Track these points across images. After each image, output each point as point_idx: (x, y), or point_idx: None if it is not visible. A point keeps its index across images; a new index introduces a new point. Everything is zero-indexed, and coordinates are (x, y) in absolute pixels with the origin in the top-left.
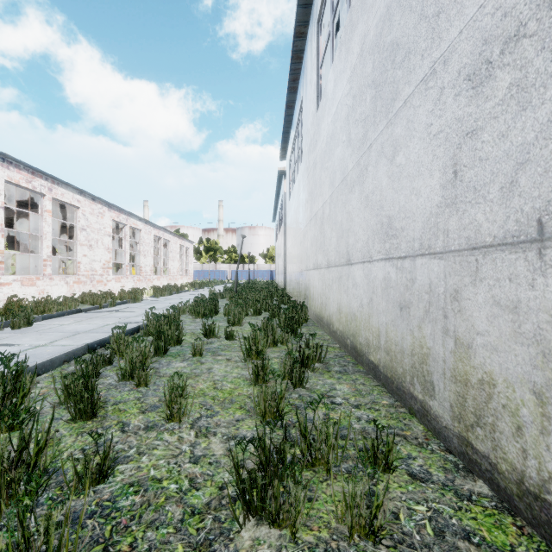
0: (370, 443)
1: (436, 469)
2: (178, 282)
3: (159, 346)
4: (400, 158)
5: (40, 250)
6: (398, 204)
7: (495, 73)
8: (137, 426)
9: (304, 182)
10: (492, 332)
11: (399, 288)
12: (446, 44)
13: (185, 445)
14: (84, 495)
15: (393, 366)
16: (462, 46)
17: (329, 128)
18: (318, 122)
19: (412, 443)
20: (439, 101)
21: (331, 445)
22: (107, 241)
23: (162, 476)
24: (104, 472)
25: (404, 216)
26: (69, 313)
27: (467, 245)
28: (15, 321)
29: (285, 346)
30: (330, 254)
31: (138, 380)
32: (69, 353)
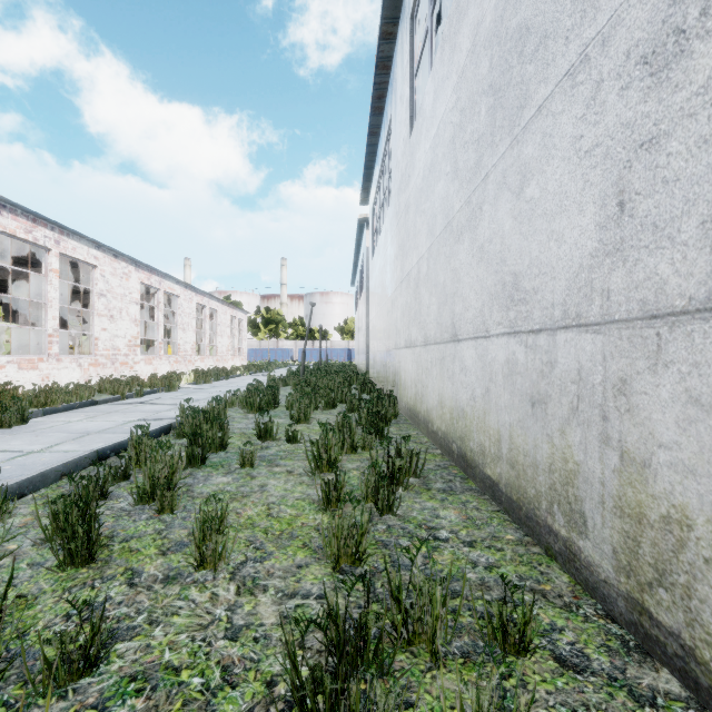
0: (496, 610)
1: (596, 650)
2: (228, 364)
3: (195, 453)
4: (532, 189)
5: (43, 322)
6: (529, 256)
7: (691, 47)
8: (153, 576)
9: (392, 232)
10: (685, 445)
11: (530, 375)
12: (606, 15)
13: (221, 608)
14: (58, 697)
15: (521, 486)
16: (633, 13)
17: (427, 156)
18: (412, 151)
19: (555, 605)
20: (594, 101)
21: (438, 617)
22: (134, 310)
23: (181, 662)
24: (92, 657)
25: (539, 271)
26: (80, 406)
27: (642, 312)
28: (4, 417)
29: (367, 452)
30: (429, 328)
31: (160, 504)
32: (69, 463)
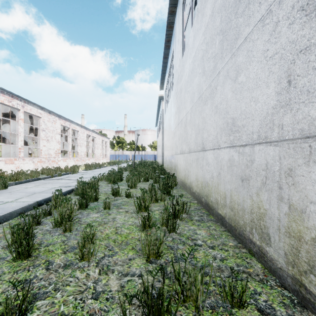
0: (228, 285)
1: (278, 304)
2: (100, 161)
3: (83, 203)
4: (242, 77)
5: (16, 142)
6: (240, 109)
7: None
8: (58, 264)
9: (174, 101)
10: None
11: (241, 166)
12: None
13: (90, 281)
14: None
15: (236, 219)
16: None
17: (190, 66)
18: (183, 64)
19: (255, 280)
20: (274, 32)
21: (199, 290)
22: (58, 137)
23: (69, 312)
24: (23, 310)
25: (245, 117)
26: (32, 180)
27: (301, 135)
28: None
29: (162, 202)
30: (191, 144)
31: (65, 228)
32: (24, 207)
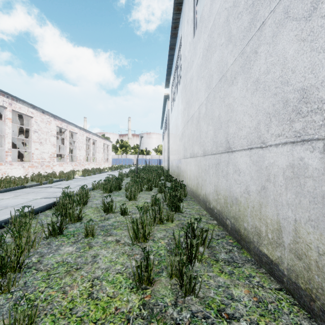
0: None
1: None
2: (101, 166)
3: (54, 227)
4: None
5: (3, 145)
6: None
7: None
8: None
9: (182, 96)
10: None
11: None
12: None
13: None
14: None
15: (314, 280)
16: None
17: (206, 42)
18: (194, 46)
19: None
20: None
21: None
22: (53, 139)
23: None
24: None
25: None
26: (15, 189)
27: None
28: None
29: (170, 222)
30: (207, 145)
31: None
32: None
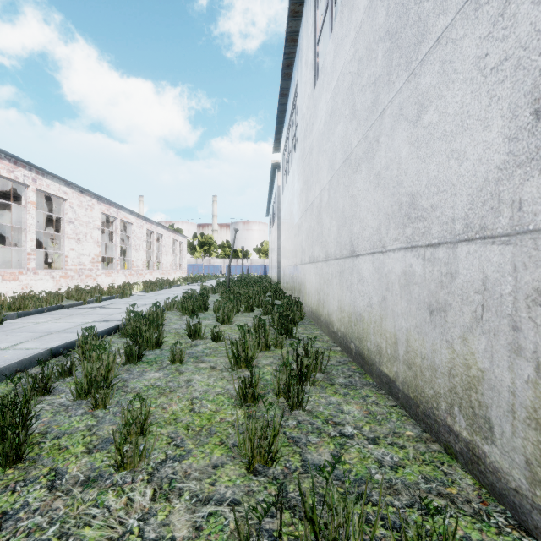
0: (414, 531)
1: None
2: (171, 276)
3: (133, 351)
4: (430, 115)
5: (23, 243)
6: (427, 176)
7: None
8: (74, 478)
9: (298, 171)
10: None
11: (428, 285)
12: None
13: (134, 517)
14: None
15: (418, 385)
16: None
17: (328, 105)
18: (315, 103)
19: (465, 512)
20: (502, 16)
21: None
22: (96, 234)
23: None
24: None
25: (437, 189)
26: (49, 310)
27: None
28: None
29: (279, 349)
30: (329, 246)
31: (94, 401)
32: (24, 360)
